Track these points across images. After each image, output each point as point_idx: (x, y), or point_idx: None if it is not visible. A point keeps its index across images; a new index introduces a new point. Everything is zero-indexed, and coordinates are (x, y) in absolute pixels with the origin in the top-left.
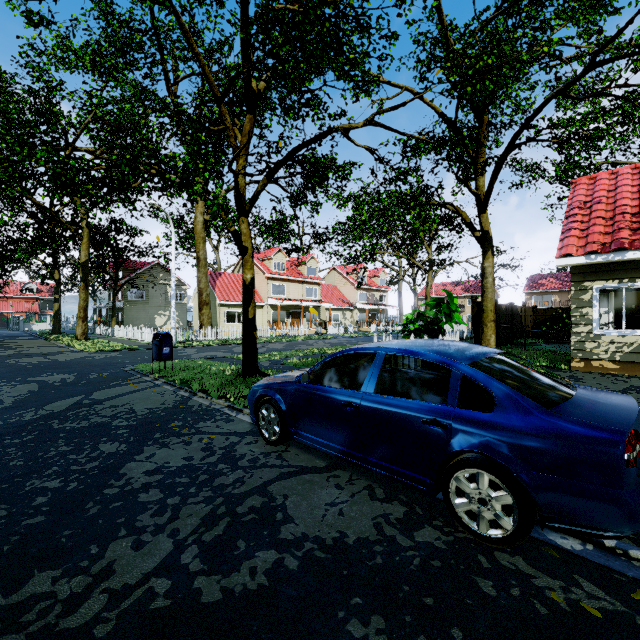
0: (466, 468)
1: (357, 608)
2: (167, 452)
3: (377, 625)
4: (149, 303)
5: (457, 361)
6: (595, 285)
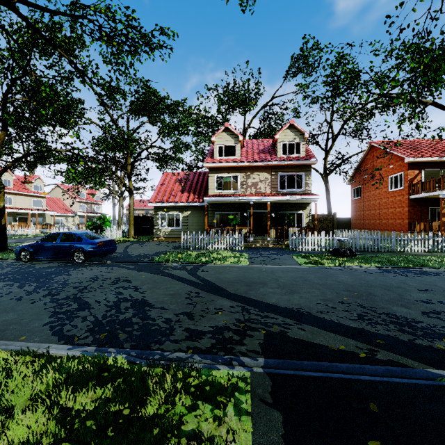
0: (77, 252)
1: (51, 268)
2: None
3: (54, 269)
4: None
5: (78, 233)
6: (160, 213)
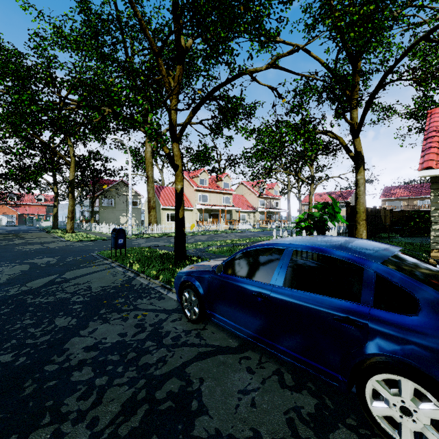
0: (386, 373)
1: None
2: (107, 327)
3: None
4: (116, 208)
5: (369, 259)
6: None
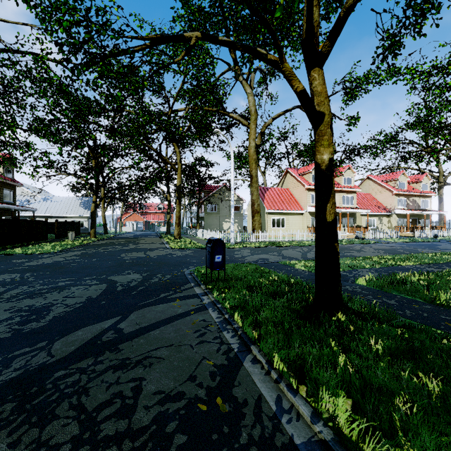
0: None
1: None
2: None
3: None
4: (219, 214)
5: None
6: None
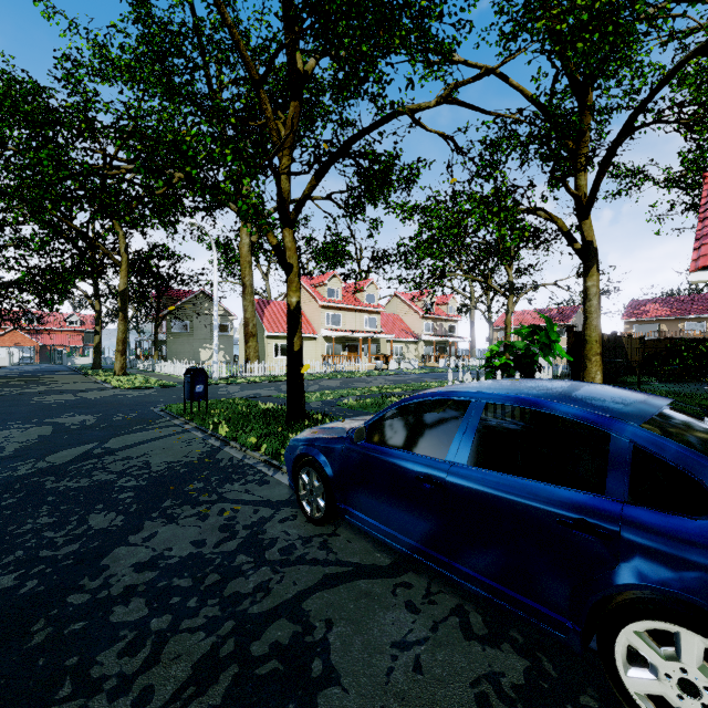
0: (652, 619)
1: None
2: (173, 531)
3: None
4: (193, 335)
5: (619, 419)
6: None
